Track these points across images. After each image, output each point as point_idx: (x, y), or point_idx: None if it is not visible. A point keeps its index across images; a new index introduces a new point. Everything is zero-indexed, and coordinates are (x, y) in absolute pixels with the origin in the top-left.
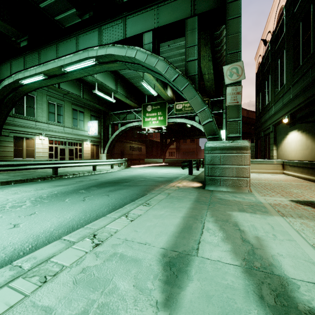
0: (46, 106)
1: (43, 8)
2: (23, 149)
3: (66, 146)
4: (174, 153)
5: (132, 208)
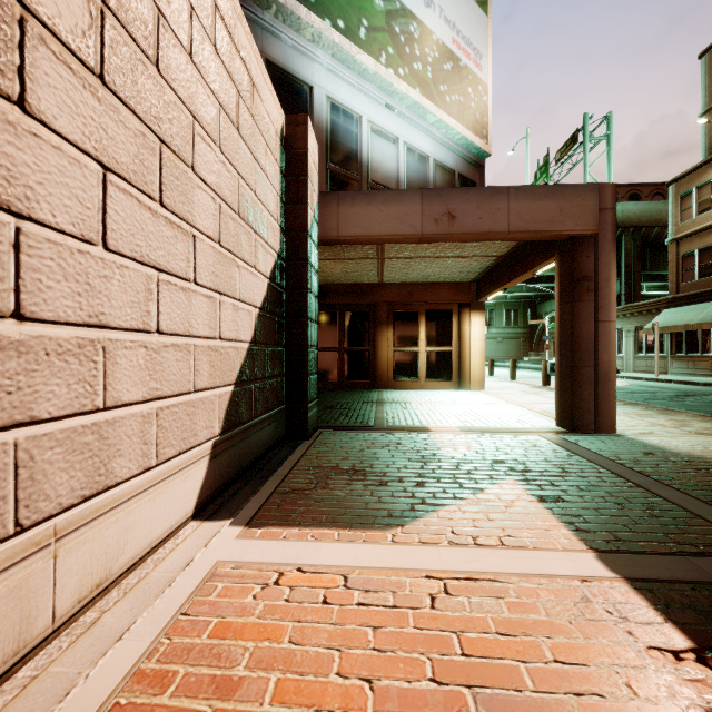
0: None
1: None
2: None
3: None
4: None
5: None
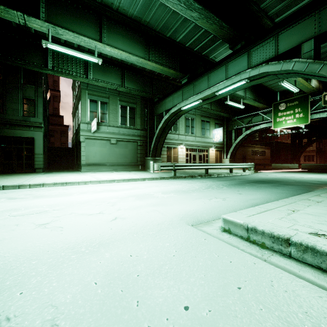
0: (184, 122)
1: (196, 50)
2: (171, 156)
3: (196, 153)
4: (314, 157)
5: (318, 193)
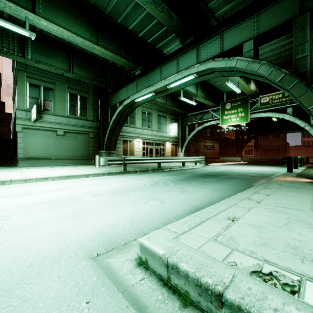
0: (141, 115)
1: (149, 42)
2: (127, 149)
3: (153, 146)
4: (252, 151)
5: (257, 189)
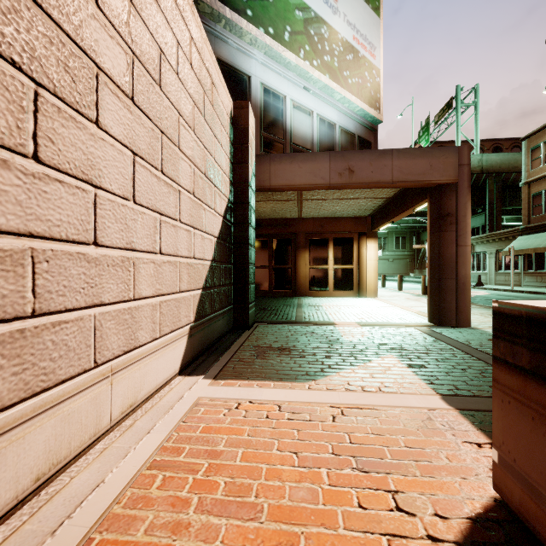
0: None
1: None
2: None
3: None
4: None
5: None
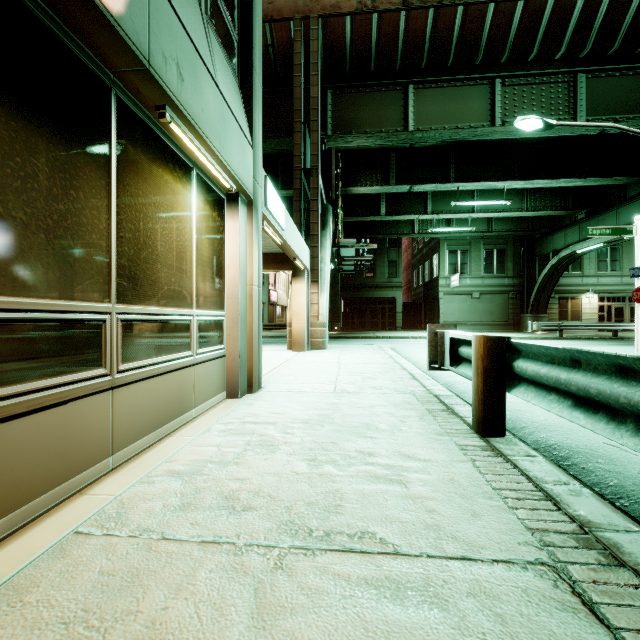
0: (594, 254)
1: None
2: (567, 310)
3: (624, 304)
4: None
5: None
